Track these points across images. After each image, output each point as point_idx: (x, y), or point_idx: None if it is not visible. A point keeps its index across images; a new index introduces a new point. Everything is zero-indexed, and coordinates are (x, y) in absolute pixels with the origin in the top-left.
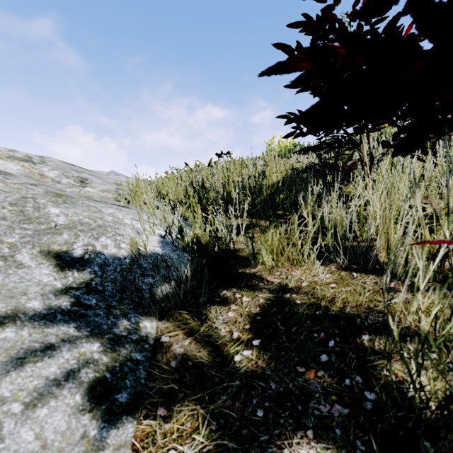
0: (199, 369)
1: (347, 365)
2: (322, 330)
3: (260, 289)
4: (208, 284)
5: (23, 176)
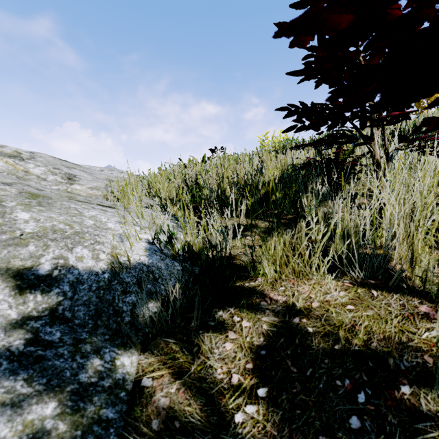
0: (188, 435)
1: (388, 437)
2: (346, 374)
3: (263, 310)
4: (201, 307)
5: (0, 174)
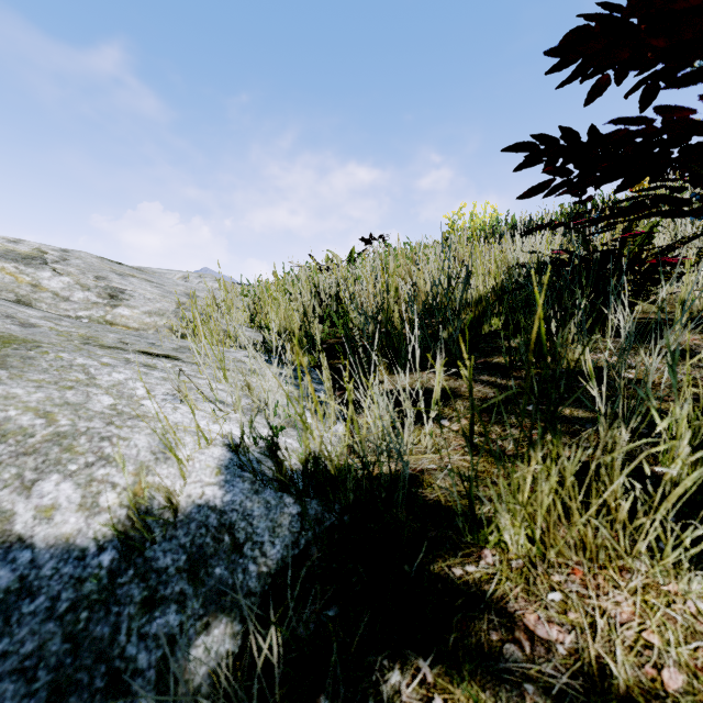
0: None
1: None
2: None
3: (516, 685)
4: (341, 695)
5: None
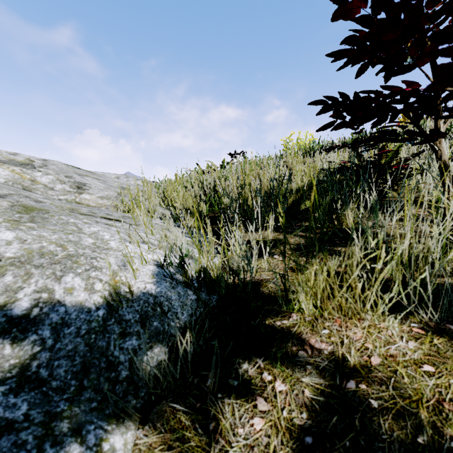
0: None
1: None
2: None
3: (303, 366)
4: (220, 364)
5: None
